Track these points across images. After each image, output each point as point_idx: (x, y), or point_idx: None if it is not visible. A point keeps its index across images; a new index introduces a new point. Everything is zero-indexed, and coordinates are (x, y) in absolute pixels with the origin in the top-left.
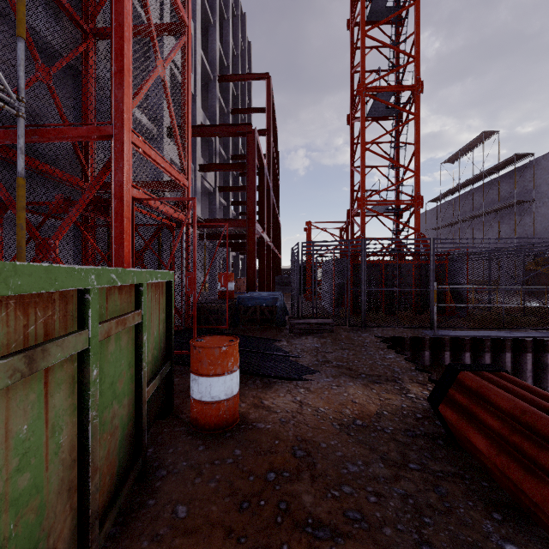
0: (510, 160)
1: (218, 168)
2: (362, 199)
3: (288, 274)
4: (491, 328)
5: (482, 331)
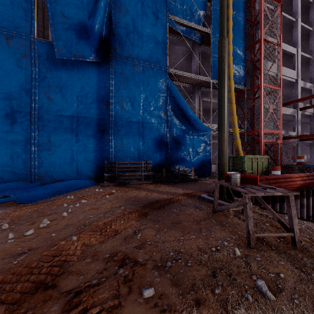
0: None
1: (310, 107)
2: None
3: None
4: None
5: None
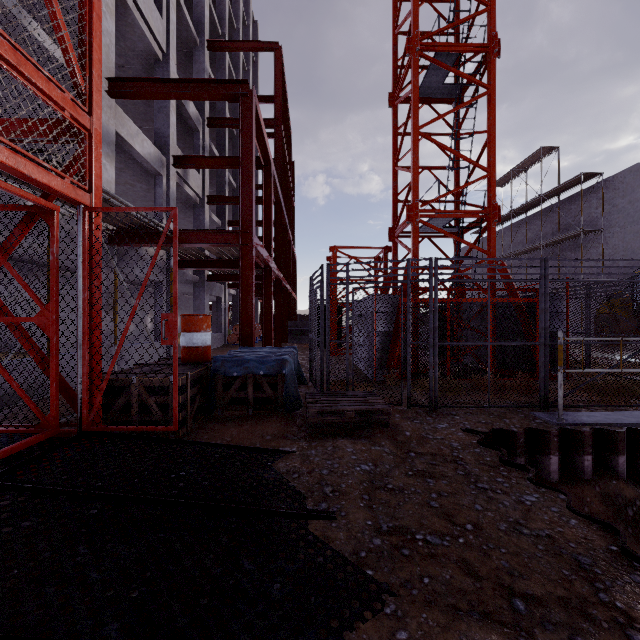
0: (574, 181)
1: (202, 163)
2: (414, 207)
3: (306, 319)
4: (635, 406)
5: (626, 412)
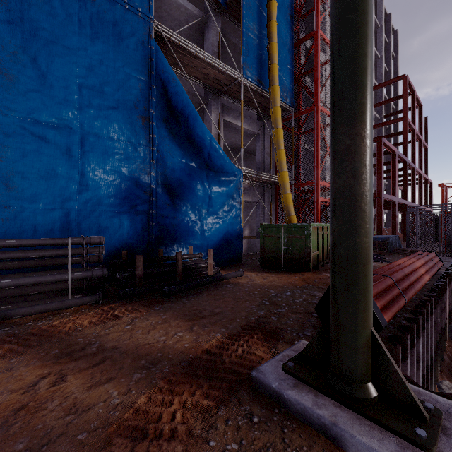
0: None
1: None
2: None
3: None
4: None
5: None
